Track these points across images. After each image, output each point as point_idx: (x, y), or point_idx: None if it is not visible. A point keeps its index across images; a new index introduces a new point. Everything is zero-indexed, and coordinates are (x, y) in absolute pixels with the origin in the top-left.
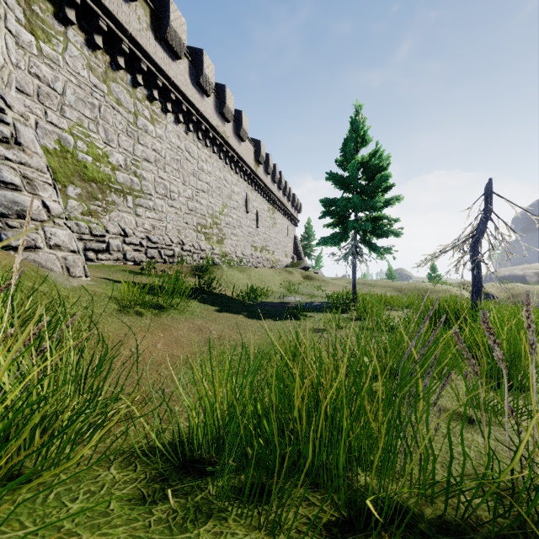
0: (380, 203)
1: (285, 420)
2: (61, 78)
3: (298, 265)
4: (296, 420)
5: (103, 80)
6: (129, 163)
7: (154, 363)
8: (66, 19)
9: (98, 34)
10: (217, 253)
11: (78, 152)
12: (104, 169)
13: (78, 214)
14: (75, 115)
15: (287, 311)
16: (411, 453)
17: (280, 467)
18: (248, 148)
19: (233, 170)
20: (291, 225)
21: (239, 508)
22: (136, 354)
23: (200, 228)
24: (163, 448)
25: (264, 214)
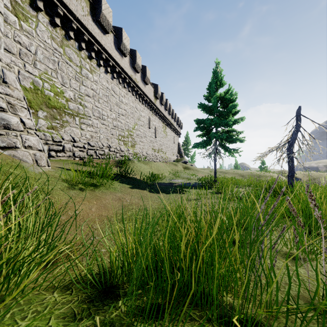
0: (231, 121)
1: (174, 259)
2: (34, 44)
3: (180, 160)
4: (181, 259)
5: (60, 46)
6: (76, 97)
7: (90, 220)
8: (37, 8)
9: (57, 17)
10: (131, 152)
11: (45, 89)
12: (61, 101)
13: (45, 128)
14: (43, 67)
15: (174, 188)
16: (261, 282)
17: (170, 292)
18: (150, 89)
19: (141, 102)
20: (176, 136)
21: (142, 323)
22: (78, 215)
23: (121, 137)
24: (92, 277)
25: (160, 129)
